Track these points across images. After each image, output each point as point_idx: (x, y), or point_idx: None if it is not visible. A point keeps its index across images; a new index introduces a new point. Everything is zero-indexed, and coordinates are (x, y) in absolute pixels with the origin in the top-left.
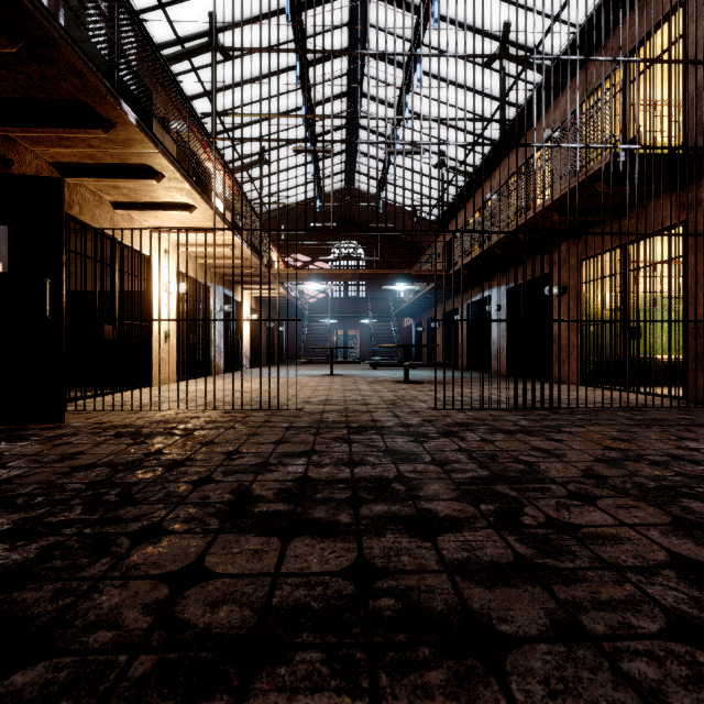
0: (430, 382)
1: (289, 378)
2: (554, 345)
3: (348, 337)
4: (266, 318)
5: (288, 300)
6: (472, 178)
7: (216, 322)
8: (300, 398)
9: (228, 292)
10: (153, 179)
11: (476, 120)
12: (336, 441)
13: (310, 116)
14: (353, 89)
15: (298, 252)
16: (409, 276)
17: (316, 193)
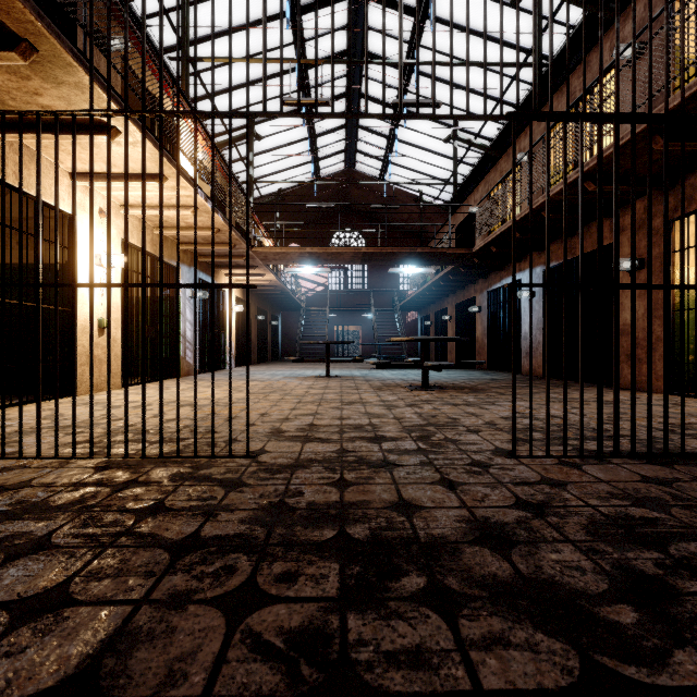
0: (457, 387)
1: (273, 382)
2: (623, 339)
3: (348, 332)
4: (257, 310)
5: (281, 290)
6: (488, 153)
7: (186, 312)
8: (269, 422)
9: (204, 276)
10: (11, 51)
11: (505, 64)
12: (289, 691)
13: (302, 60)
14: (354, 47)
15: (296, 242)
16: (422, 256)
17: (313, 173)
